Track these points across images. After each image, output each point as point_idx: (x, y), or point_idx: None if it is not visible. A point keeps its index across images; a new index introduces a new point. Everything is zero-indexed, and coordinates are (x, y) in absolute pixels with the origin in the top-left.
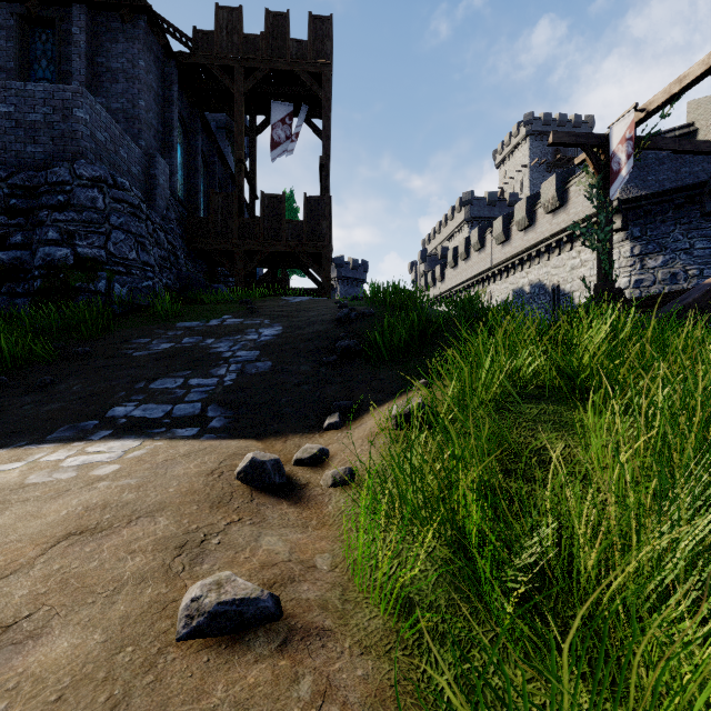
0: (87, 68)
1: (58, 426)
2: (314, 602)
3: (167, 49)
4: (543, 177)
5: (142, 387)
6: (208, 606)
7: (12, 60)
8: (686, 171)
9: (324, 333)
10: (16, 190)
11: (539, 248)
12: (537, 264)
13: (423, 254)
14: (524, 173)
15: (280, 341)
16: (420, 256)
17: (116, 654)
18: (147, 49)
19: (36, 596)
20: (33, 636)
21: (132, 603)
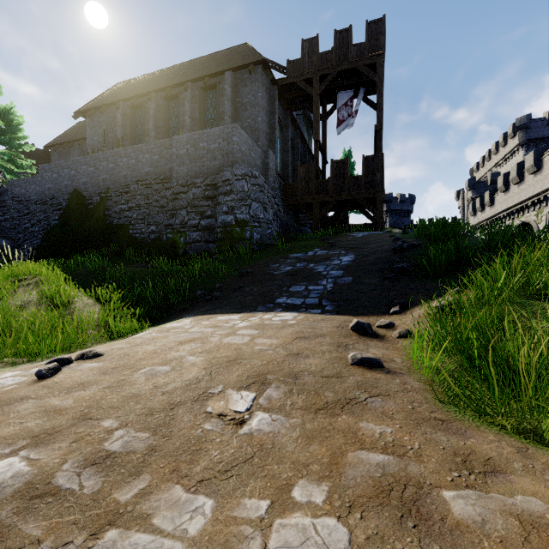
0: (231, 107)
1: (257, 306)
2: (396, 367)
3: (272, 80)
4: None
5: (286, 290)
6: (359, 357)
7: (197, 113)
8: None
9: (384, 259)
10: (207, 187)
11: None
12: None
13: (471, 182)
14: None
15: (355, 265)
16: (467, 184)
17: (333, 364)
18: (262, 85)
19: (300, 349)
20: (306, 356)
21: (330, 356)
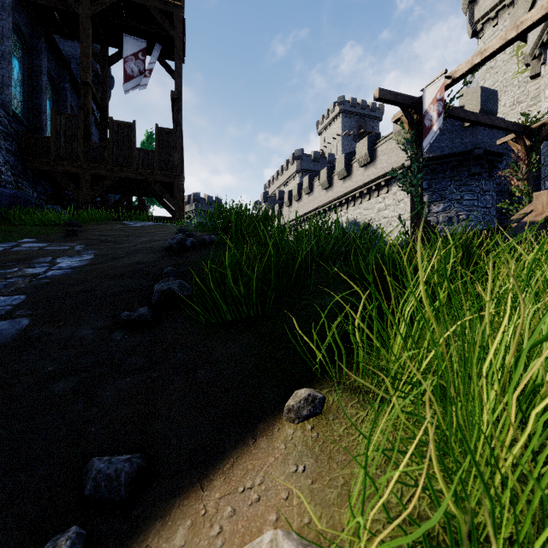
0: None
1: None
2: None
3: None
4: (351, 144)
5: None
6: None
7: None
8: (459, 141)
9: (145, 266)
10: None
11: (354, 193)
12: (352, 206)
13: (265, 196)
14: (338, 140)
15: (74, 278)
16: (262, 196)
17: None
18: None
19: None
20: None
21: None
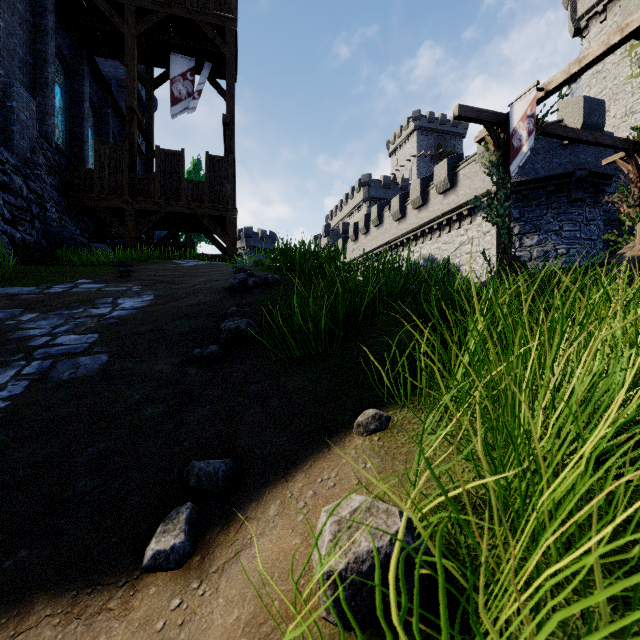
0: None
1: None
2: None
3: None
4: (428, 167)
5: None
6: None
7: None
8: (556, 162)
9: (208, 307)
10: None
11: (431, 225)
12: (429, 240)
13: (327, 229)
14: (413, 163)
15: (140, 318)
16: (324, 230)
17: None
18: None
19: None
20: None
21: None
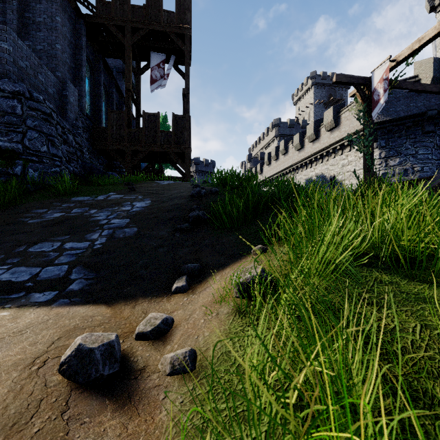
0: (18, 19)
1: None
2: None
3: (77, 11)
4: (322, 111)
5: (21, 250)
6: None
7: None
8: (413, 105)
9: (181, 206)
10: None
11: (322, 153)
12: (320, 163)
13: (249, 157)
14: (311, 108)
15: (147, 211)
16: (247, 158)
17: None
18: (62, 9)
19: None
20: None
21: None
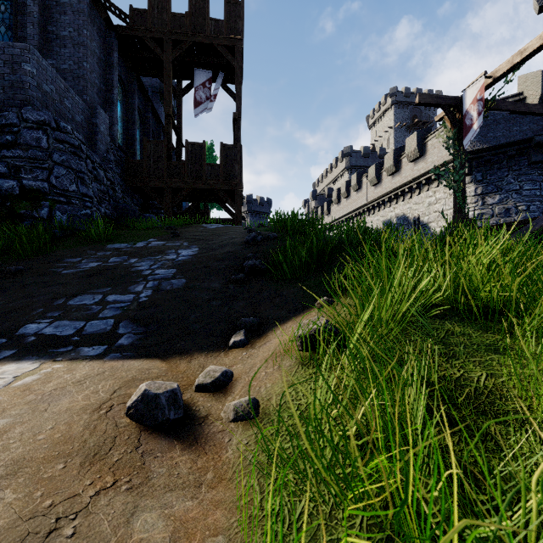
0: (39, 34)
1: None
2: None
3: (108, 22)
4: (404, 136)
5: (61, 303)
6: None
7: None
8: (516, 130)
9: (234, 254)
10: None
11: (403, 189)
12: (402, 201)
13: (314, 194)
14: (390, 133)
15: (195, 260)
16: (311, 195)
17: None
18: (90, 21)
19: None
20: None
21: None
